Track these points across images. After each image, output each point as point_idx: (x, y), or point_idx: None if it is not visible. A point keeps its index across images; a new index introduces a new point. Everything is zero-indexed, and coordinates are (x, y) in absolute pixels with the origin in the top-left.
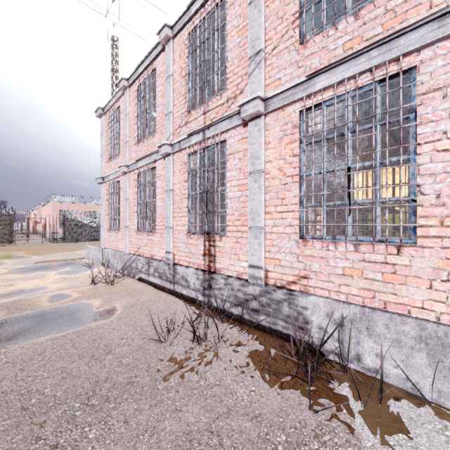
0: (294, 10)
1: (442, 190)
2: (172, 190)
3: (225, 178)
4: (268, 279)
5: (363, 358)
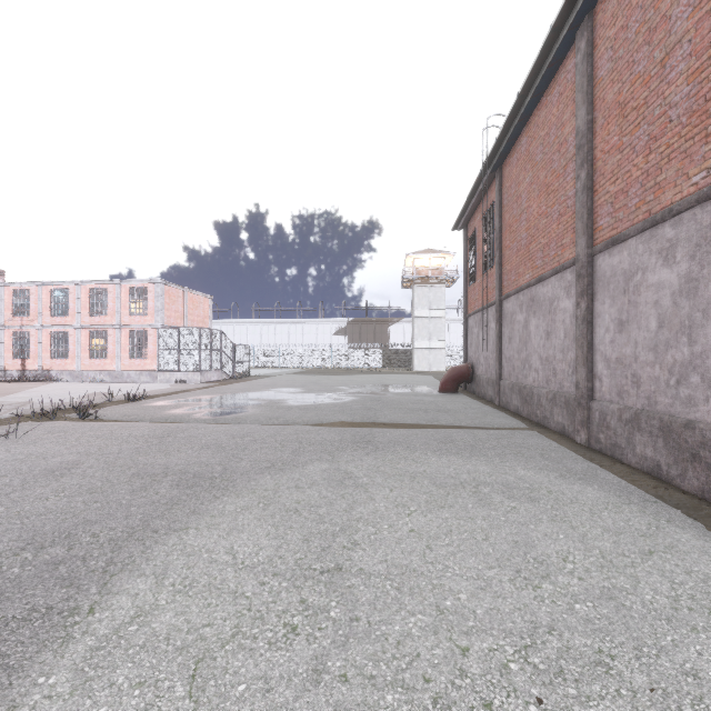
0: (50, 308)
1: (72, 351)
2: (5, 343)
3: (30, 342)
4: (44, 369)
5: (62, 379)
